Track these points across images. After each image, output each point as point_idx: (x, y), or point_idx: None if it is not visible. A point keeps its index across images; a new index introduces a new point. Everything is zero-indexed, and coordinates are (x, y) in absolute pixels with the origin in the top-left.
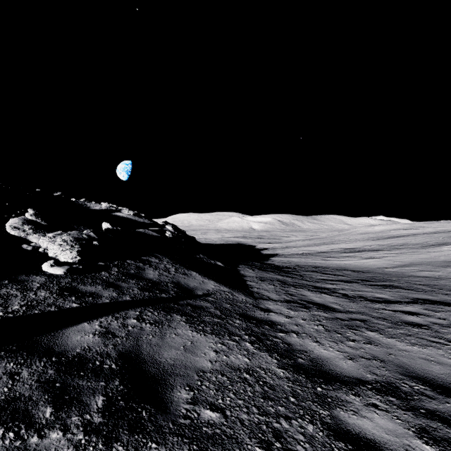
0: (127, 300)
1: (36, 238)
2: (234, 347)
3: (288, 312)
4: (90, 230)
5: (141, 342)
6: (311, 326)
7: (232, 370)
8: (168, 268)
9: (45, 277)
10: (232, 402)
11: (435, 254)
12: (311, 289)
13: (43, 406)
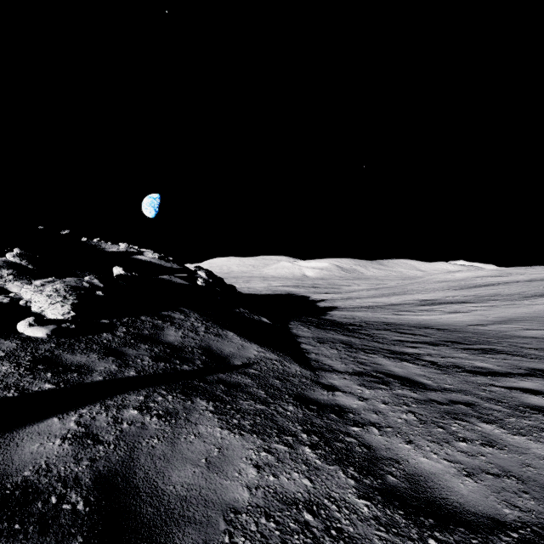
0: (131, 376)
1: (17, 287)
2: (286, 456)
3: (361, 391)
4: (94, 277)
5: (138, 451)
6: (397, 414)
7: (283, 505)
8: (196, 327)
9: (18, 341)
10: None
11: (538, 307)
12: (388, 356)
13: None
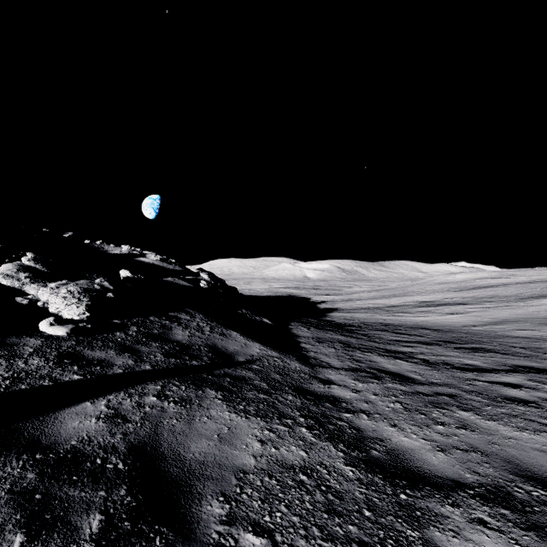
0: (147, 370)
1: (34, 289)
2: (286, 434)
3: (355, 384)
4: (104, 279)
5: (161, 428)
6: (385, 404)
7: (283, 469)
8: (202, 327)
9: (42, 339)
10: (284, 520)
11: (533, 308)
12: (382, 354)
13: (11, 533)
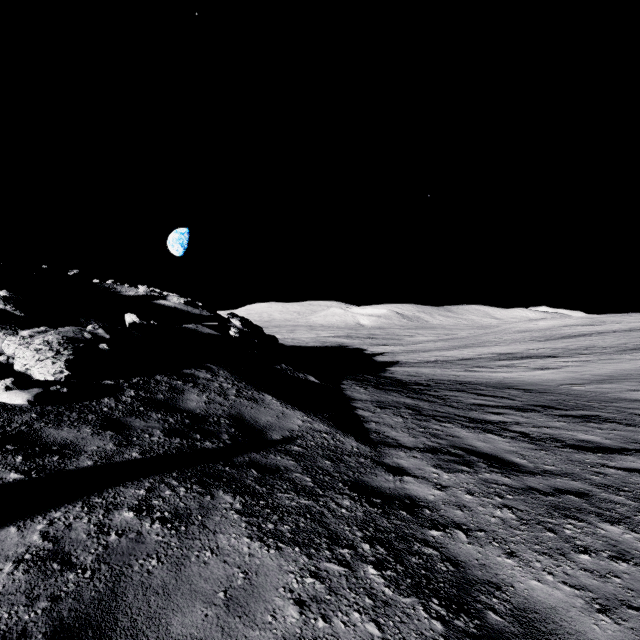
0: (132, 459)
1: None
2: (341, 583)
3: (437, 475)
4: (98, 326)
5: (125, 581)
6: (488, 510)
7: None
8: (226, 390)
9: None
10: None
11: None
12: (466, 425)
13: None
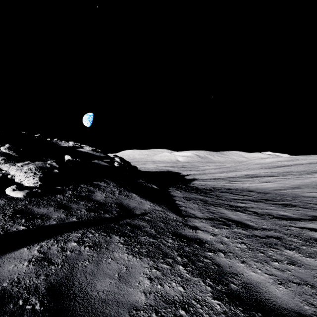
0: (73, 221)
1: (6, 167)
2: (168, 272)
3: (212, 230)
4: (53, 161)
5: (75, 269)
6: (235, 244)
7: (166, 304)
8: (114, 191)
9: (5, 200)
10: None
11: (315, 179)
12: (227, 208)
13: None
